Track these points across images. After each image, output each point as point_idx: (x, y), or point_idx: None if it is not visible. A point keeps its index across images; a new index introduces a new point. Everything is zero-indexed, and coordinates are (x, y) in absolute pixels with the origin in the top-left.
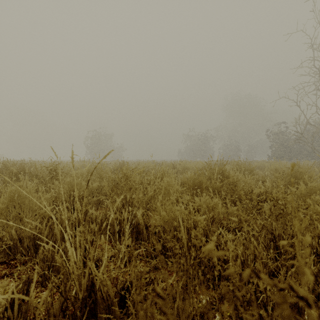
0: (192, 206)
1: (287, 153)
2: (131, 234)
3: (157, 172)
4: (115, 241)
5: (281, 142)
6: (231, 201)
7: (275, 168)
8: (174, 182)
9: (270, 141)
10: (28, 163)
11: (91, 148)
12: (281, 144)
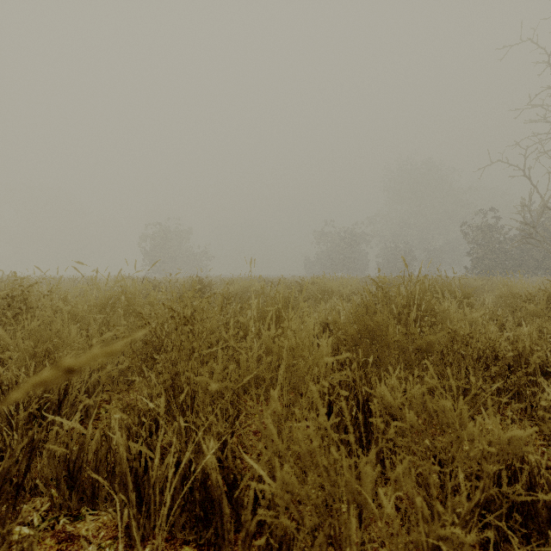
0: (363, 401)
1: (500, 264)
2: (182, 506)
3: (266, 303)
4: (130, 531)
5: (488, 244)
6: (456, 378)
7: (511, 291)
8: (312, 332)
9: (469, 242)
10: (5, 281)
11: (151, 255)
12: (489, 247)
